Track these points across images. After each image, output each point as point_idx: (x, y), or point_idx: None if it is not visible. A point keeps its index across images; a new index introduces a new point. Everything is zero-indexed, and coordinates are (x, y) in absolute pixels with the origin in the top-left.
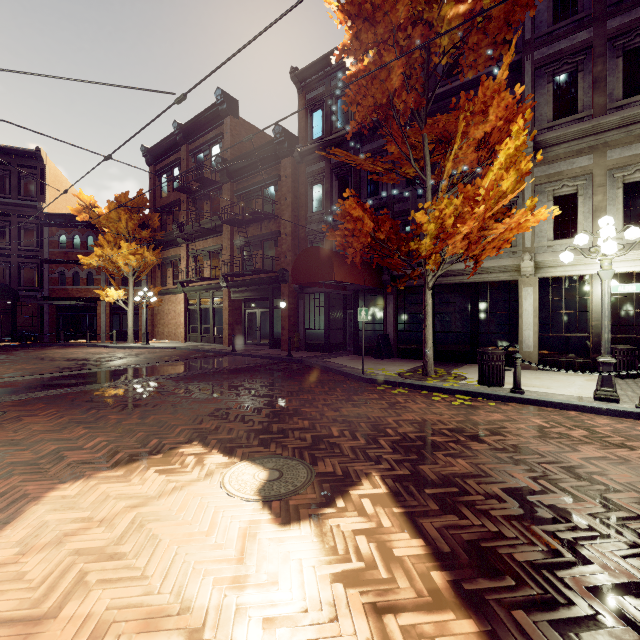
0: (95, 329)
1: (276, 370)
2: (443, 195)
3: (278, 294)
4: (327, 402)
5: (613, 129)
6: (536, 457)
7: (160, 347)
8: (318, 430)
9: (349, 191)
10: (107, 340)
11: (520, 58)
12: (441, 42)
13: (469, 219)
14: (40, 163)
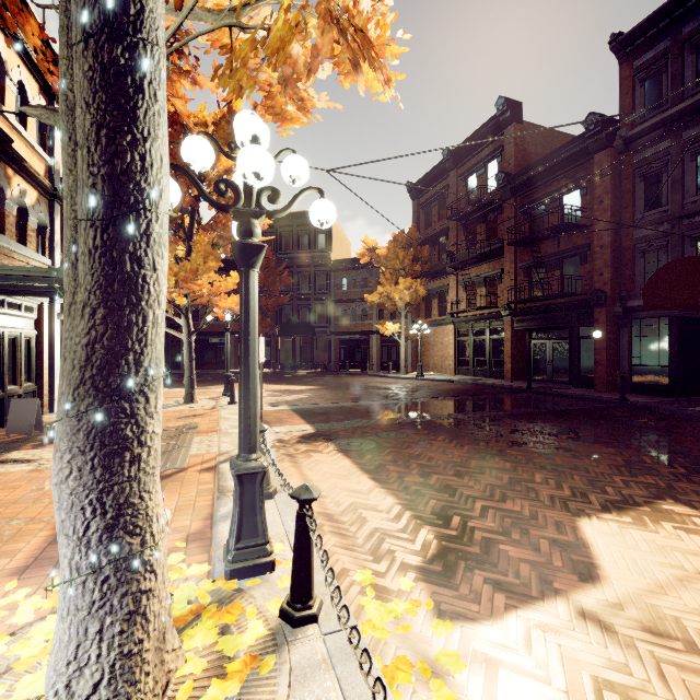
0: (368, 360)
1: (625, 417)
2: None
3: (587, 321)
4: None
5: None
6: None
7: (436, 379)
8: None
9: None
10: (378, 370)
11: None
12: None
13: None
14: None
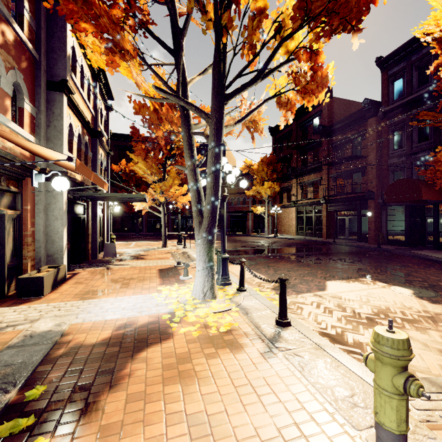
0: (246, 227)
1: (374, 255)
2: None
3: (364, 207)
4: (427, 273)
5: None
6: None
7: (285, 238)
8: (429, 282)
9: (440, 147)
10: (252, 233)
11: None
12: None
13: None
14: (224, 147)
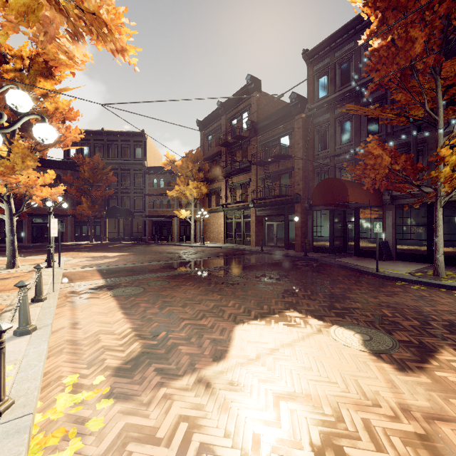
0: (171, 234)
1: (302, 265)
2: None
3: (292, 211)
4: (362, 291)
5: None
6: None
7: (212, 246)
8: (372, 310)
9: (371, 136)
10: (178, 241)
11: None
12: None
13: None
14: (144, 138)
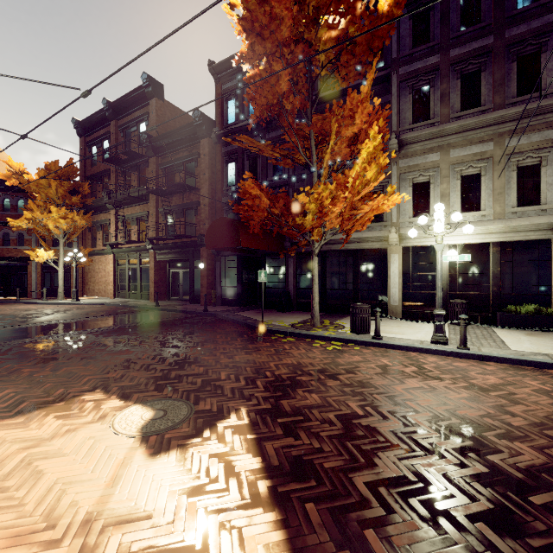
0: (26, 287)
1: (191, 323)
2: (325, 180)
3: (198, 256)
4: (225, 351)
5: (454, 134)
6: (372, 389)
7: (89, 303)
8: (209, 375)
9: (248, 174)
10: (38, 297)
11: (389, 72)
12: (320, 57)
13: (339, 202)
14: None
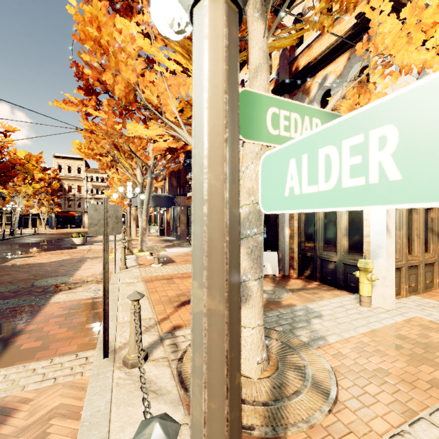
0: None
1: None
2: None
3: None
4: None
5: None
6: None
7: None
8: None
9: None
10: None
11: None
12: None
13: None
14: None
